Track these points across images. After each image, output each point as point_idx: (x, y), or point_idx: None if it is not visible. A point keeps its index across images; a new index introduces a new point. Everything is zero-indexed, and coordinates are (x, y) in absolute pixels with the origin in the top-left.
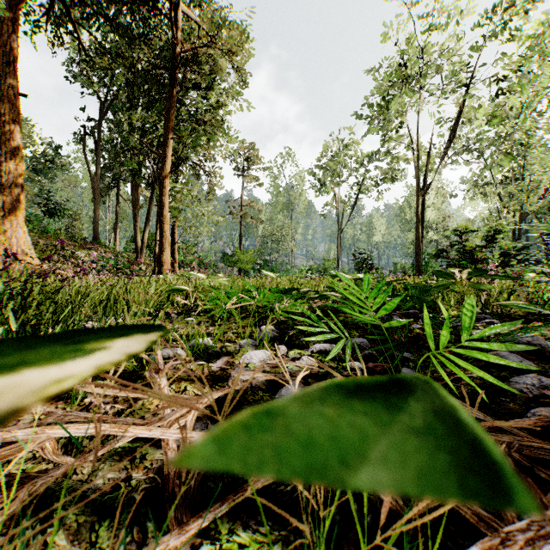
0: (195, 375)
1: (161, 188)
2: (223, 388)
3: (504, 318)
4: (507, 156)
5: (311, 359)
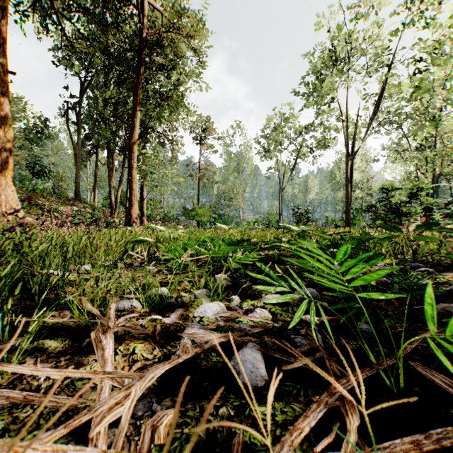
0: (147, 332)
1: (130, 153)
2: (172, 359)
3: (437, 266)
4: (431, 123)
5: (265, 312)
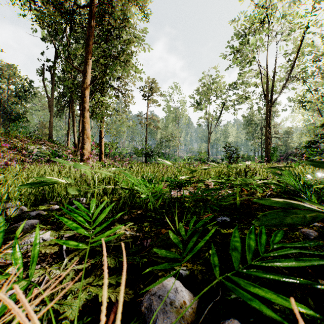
0: None
1: (82, 96)
2: None
3: None
4: None
5: None
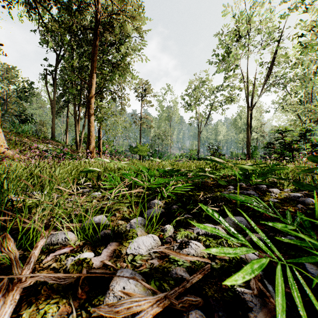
0: (68, 281)
1: (89, 104)
2: None
3: None
4: None
5: (200, 247)
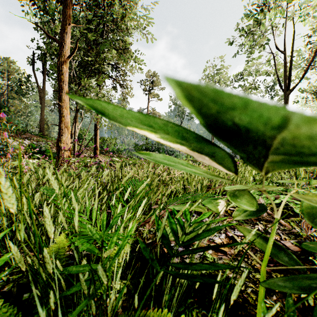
0: None
1: (59, 73)
2: None
3: None
4: None
5: None
